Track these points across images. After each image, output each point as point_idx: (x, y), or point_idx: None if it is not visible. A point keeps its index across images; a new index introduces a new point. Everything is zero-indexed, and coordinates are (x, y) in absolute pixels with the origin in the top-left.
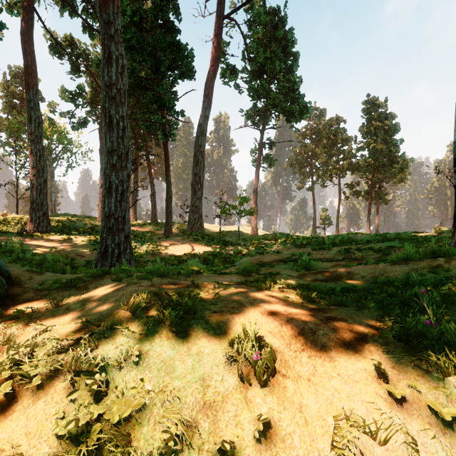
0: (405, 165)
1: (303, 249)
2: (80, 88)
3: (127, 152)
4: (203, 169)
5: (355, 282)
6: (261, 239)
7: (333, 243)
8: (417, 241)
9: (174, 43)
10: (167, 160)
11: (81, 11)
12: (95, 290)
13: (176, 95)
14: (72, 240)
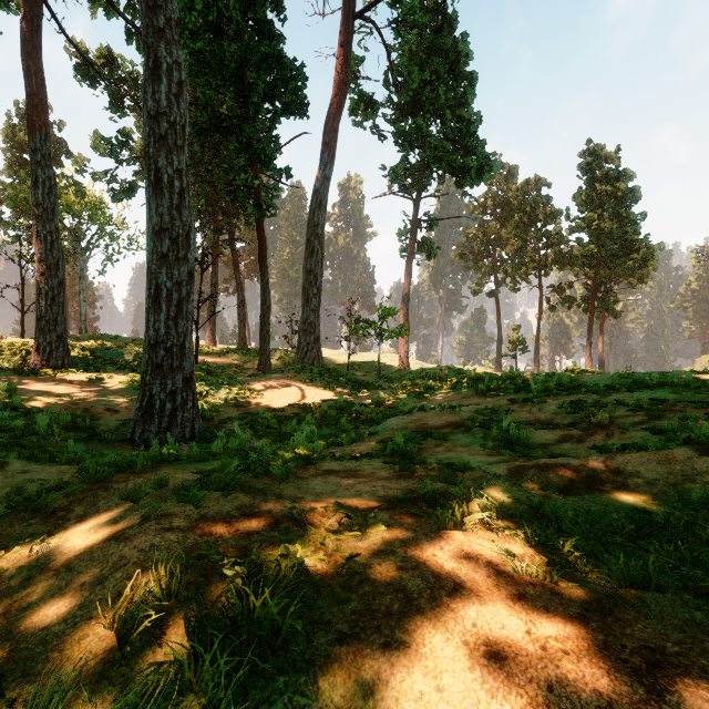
0: (649, 255)
1: (491, 398)
2: (123, 134)
3: (187, 233)
4: (321, 262)
5: (636, 497)
6: (418, 379)
7: (544, 389)
8: (706, 391)
9: (273, 55)
10: (262, 249)
11: (124, 7)
12: (76, 526)
13: (277, 142)
14: (103, 381)
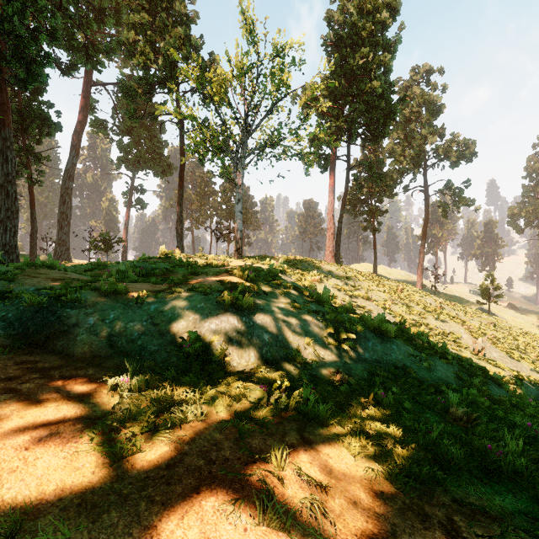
0: (248, 219)
1: None
2: None
3: (18, 210)
4: (70, 208)
5: None
6: None
7: None
8: None
9: (43, 115)
10: (32, 200)
11: None
12: None
13: (41, 141)
14: None
